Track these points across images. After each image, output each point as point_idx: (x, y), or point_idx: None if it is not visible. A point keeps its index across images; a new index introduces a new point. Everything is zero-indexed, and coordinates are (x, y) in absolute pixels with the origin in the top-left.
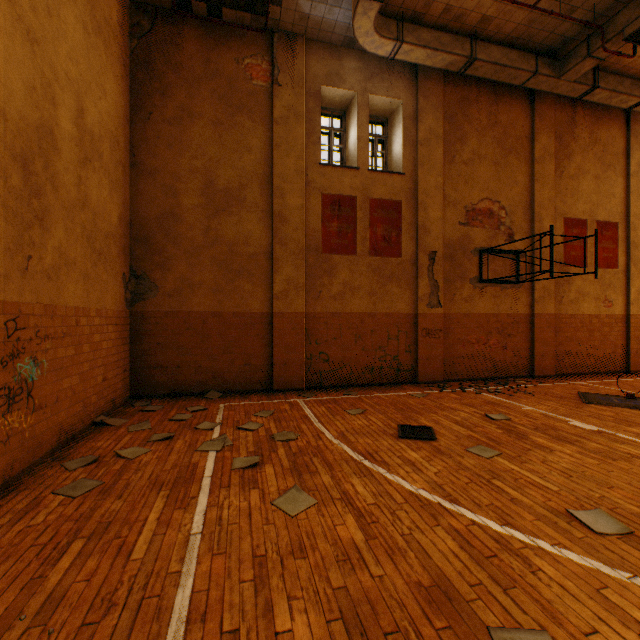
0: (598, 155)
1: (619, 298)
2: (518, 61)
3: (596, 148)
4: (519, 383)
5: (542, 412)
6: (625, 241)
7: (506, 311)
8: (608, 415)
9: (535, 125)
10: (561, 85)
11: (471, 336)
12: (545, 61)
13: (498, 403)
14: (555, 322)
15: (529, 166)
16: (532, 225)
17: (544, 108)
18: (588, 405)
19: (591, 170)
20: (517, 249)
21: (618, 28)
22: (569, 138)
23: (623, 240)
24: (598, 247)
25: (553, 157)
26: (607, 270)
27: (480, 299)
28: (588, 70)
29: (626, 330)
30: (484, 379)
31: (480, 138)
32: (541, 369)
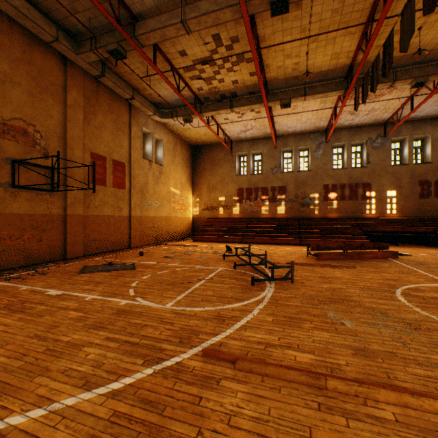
0: (114, 120)
1: (126, 206)
2: (41, 21)
3: (113, 115)
4: (49, 266)
5: (35, 288)
6: (130, 174)
7: (42, 212)
8: (84, 280)
9: (68, 81)
10: (81, 61)
11: (3, 233)
12: (66, 36)
13: (1, 289)
14: (85, 220)
15: (64, 108)
16: (66, 151)
17: (76, 73)
18: (80, 275)
19: (110, 127)
20: (53, 166)
21: (105, 43)
22: (95, 102)
23: (129, 174)
24: (114, 175)
25: (83, 109)
26: (120, 190)
27: (14, 201)
28: (96, 61)
29: (130, 224)
30: (19, 268)
31: (14, 66)
32: (73, 253)
